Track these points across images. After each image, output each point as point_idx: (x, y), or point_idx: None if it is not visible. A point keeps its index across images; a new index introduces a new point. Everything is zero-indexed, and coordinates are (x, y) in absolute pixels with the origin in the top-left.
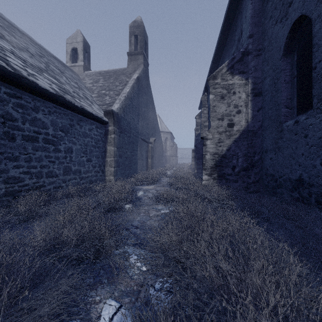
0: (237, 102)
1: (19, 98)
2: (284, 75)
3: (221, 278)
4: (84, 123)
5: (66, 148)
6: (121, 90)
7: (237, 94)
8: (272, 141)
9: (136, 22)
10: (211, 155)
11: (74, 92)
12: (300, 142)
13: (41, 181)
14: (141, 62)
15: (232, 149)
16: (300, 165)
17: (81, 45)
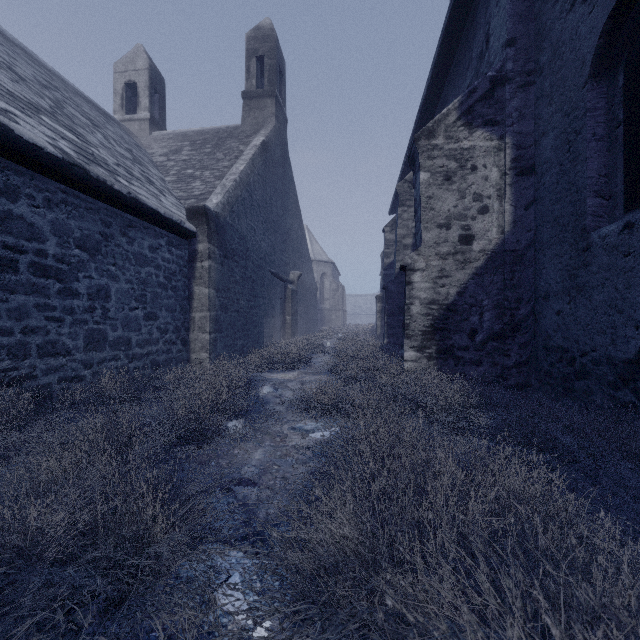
0: (481, 189)
1: None
2: (593, 121)
3: None
4: (138, 232)
5: (92, 287)
6: (228, 168)
7: (480, 171)
8: (563, 274)
9: (261, 30)
10: (422, 305)
11: (119, 166)
12: (639, 272)
13: (24, 365)
14: (271, 112)
15: (470, 293)
16: (638, 327)
17: (145, 77)
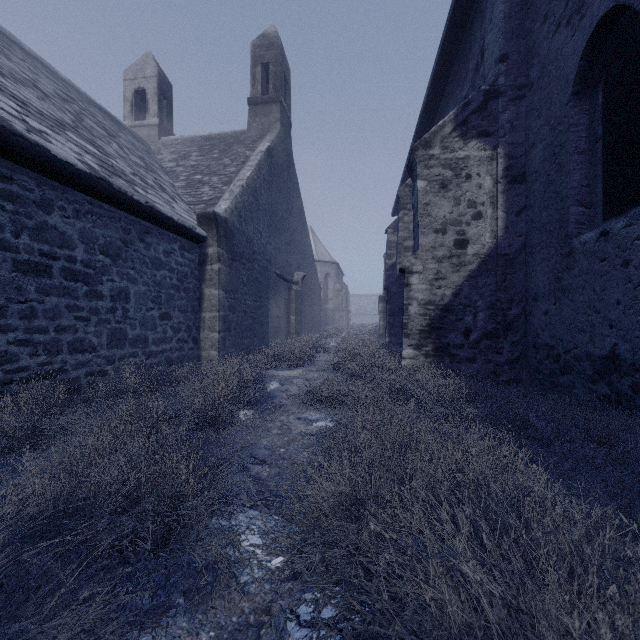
0: (475, 197)
1: (6, 180)
2: (575, 136)
3: (466, 607)
4: (154, 238)
5: (114, 290)
6: (235, 174)
7: (474, 180)
8: (550, 276)
9: (266, 38)
10: (419, 305)
11: (135, 175)
12: (613, 276)
13: (57, 360)
14: (276, 118)
15: (464, 294)
16: (612, 326)
17: (154, 84)
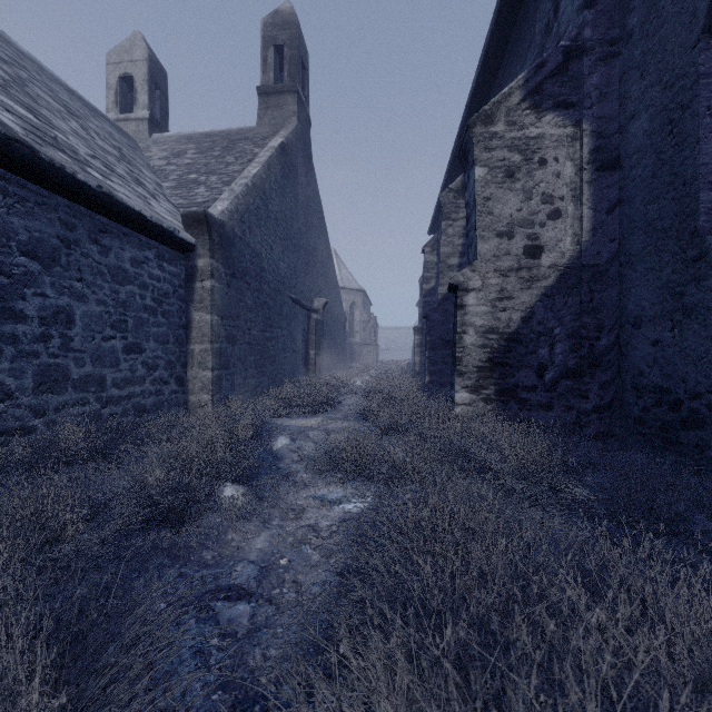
0: (551, 189)
1: None
2: (707, 91)
3: None
4: (116, 239)
5: (46, 309)
6: (239, 172)
7: (550, 166)
8: (662, 292)
9: (280, 15)
10: (478, 334)
11: (95, 158)
12: None
13: None
14: (292, 111)
15: (538, 318)
16: None
17: (144, 69)
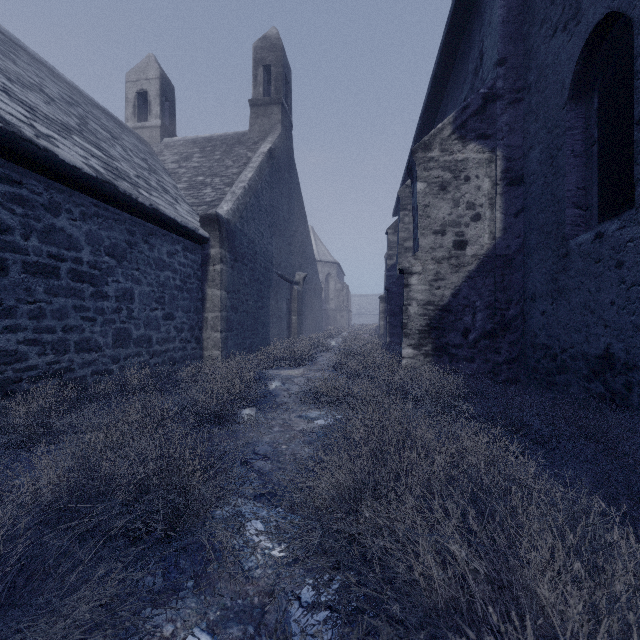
0: (474, 198)
1: (16, 185)
2: (572, 139)
3: (455, 585)
4: (158, 239)
5: (119, 290)
6: (236, 175)
7: (473, 182)
8: (547, 277)
9: (267, 40)
10: (419, 306)
11: (139, 177)
12: (607, 277)
13: (64, 359)
14: (278, 119)
15: (463, 294)
16: (606, 326)
17: (157, 85)
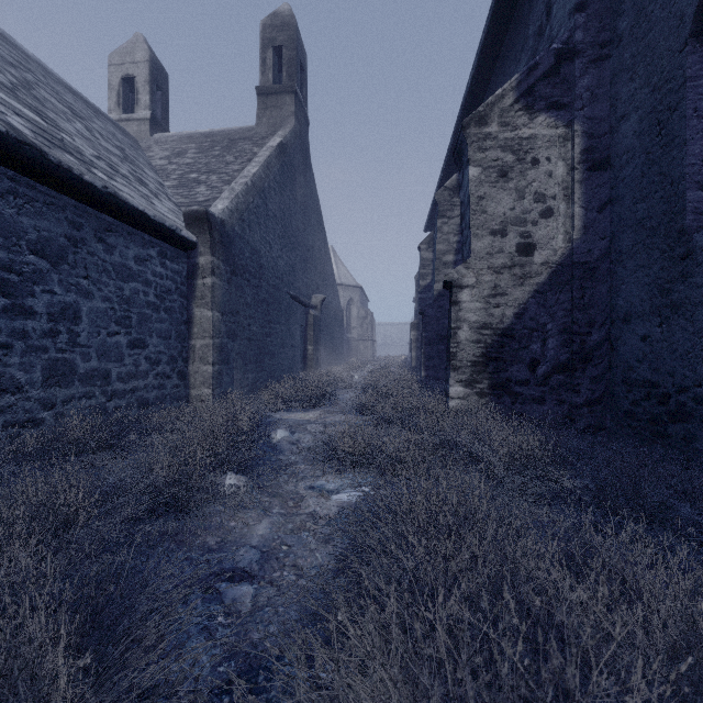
0: (544, 188)
1: None
2: (694, 93)
3: None
4: (120, 238)
5: (54, 305)
6: (238, 172)
7: (542, 166)
8: (651, 289)
9: (278, 17)
10: (472, 329)
11: (100, 159)
12: None
13: None
14: (290, 111)
15: (530, 314)
16: None
17: (146, 70)
